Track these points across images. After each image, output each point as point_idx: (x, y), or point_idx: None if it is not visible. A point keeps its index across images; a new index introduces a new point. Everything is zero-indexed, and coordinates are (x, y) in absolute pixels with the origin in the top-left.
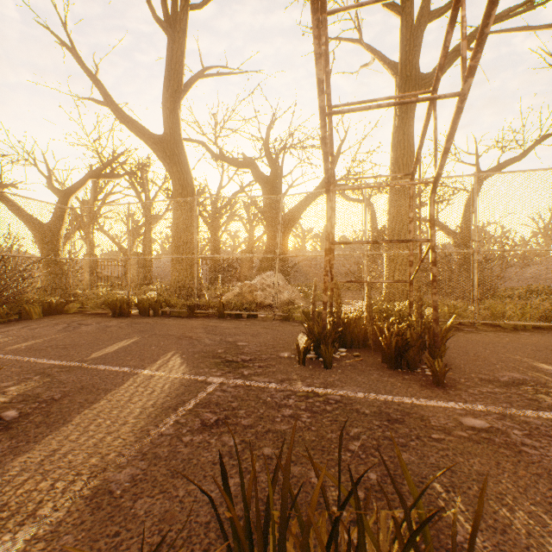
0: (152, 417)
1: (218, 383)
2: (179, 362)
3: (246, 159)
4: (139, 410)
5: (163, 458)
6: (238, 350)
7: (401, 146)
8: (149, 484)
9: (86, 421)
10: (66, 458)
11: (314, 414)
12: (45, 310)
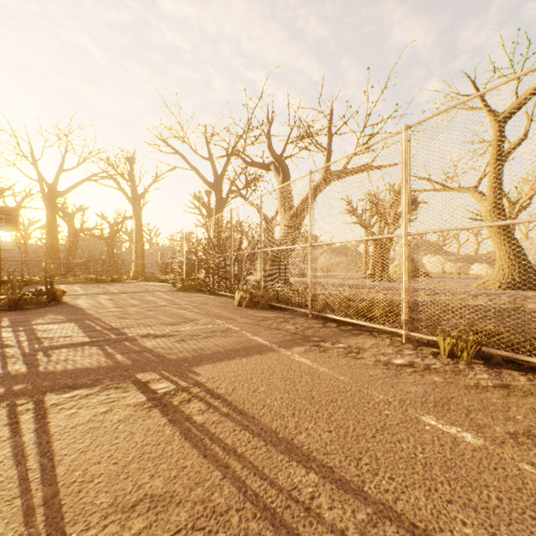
0: None
1: None
2: None
3: None
4: None
5: None
6: None
7: (49, 218)
8: None
9: None
10: None
11: None
12: None
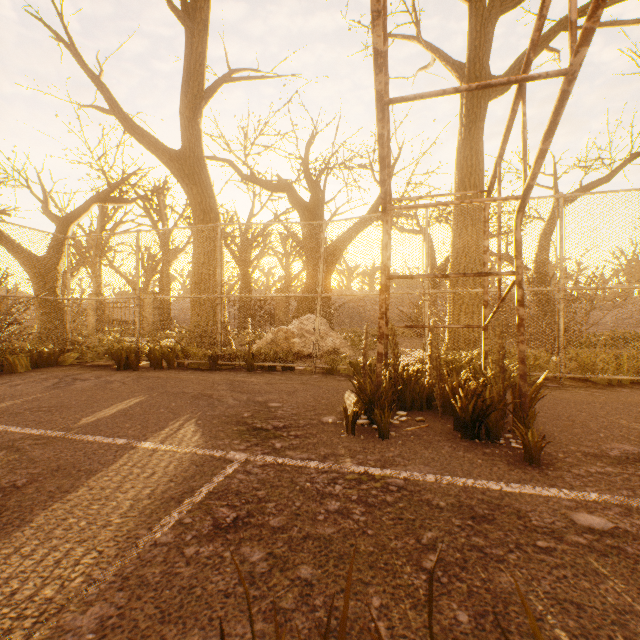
0: (145, 515)
1: (241, 461)
2: (193, 431)
3: (281, 182)
4: (129, 504)
5: (152, 586)
6: (269, 413)
7: (468, 163)
8: (124, 635)
9: (52, 521)
10: (9, 587)
11: (370, 508)
12: (34, 361)
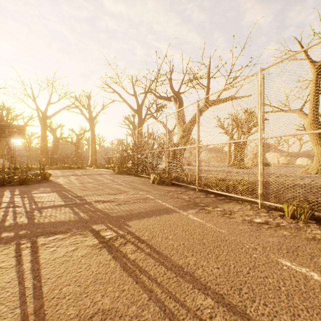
0: None
1: None
2: None
3: None
4: None
5: None
6: None
7: (42, 131)
8: None
9: None
10: None
11: None
12: None
